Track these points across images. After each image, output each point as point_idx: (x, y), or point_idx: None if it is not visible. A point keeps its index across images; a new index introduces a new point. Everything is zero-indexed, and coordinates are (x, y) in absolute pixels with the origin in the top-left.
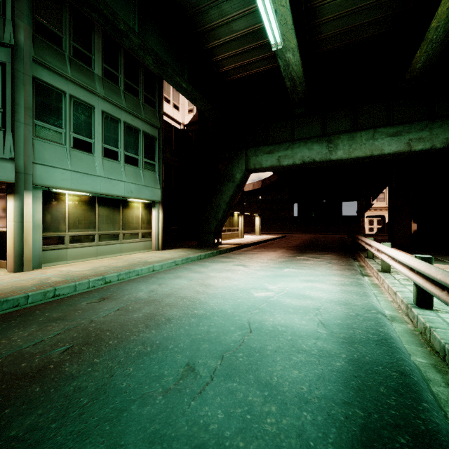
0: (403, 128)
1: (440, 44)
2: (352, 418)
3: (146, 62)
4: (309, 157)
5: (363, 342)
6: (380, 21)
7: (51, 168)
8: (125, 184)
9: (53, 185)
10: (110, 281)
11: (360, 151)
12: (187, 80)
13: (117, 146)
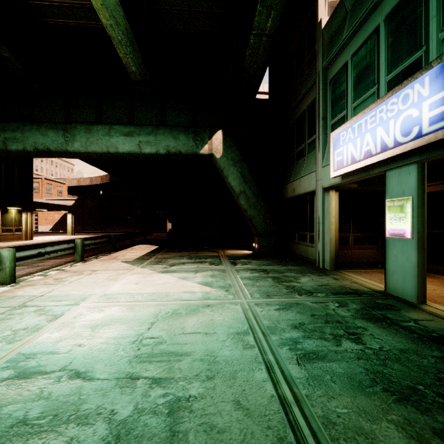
0: (135, 129)
1: (134, 50)
2: None
3: None
4: (42, 144)
5: None
6: None
7: None
8: None
9: None
10: None
11: (97, 146)
12: None
13: None
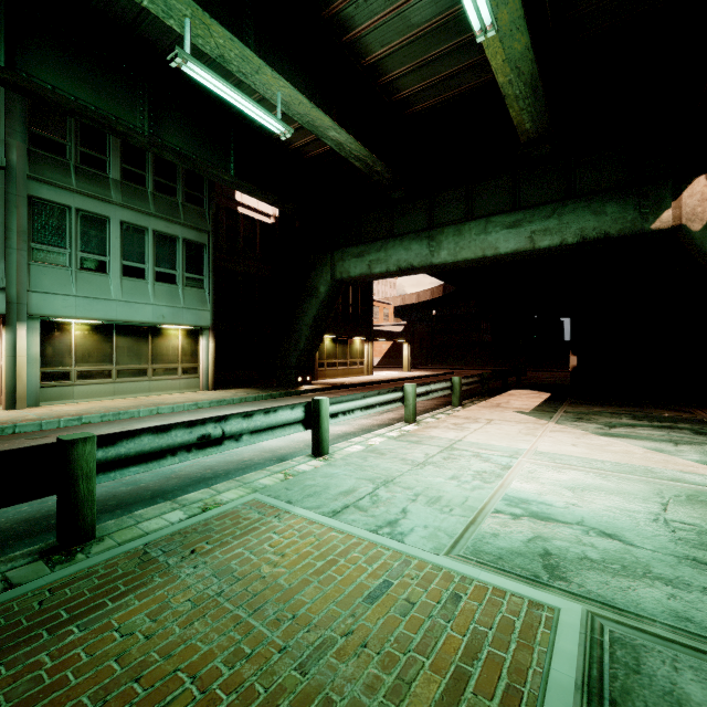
0: (524, 215)
1: (536, 99)
2: (50, 512)
3: (168, 158)
4: (405, 261)
5: (188, 478)
6: (477, 65)
7: (50, 295)
8: (153, 307)
9: (53, 314)
10: (90, 422)
11: (469, 251)
12: (235, 169)
13: (143, 262)
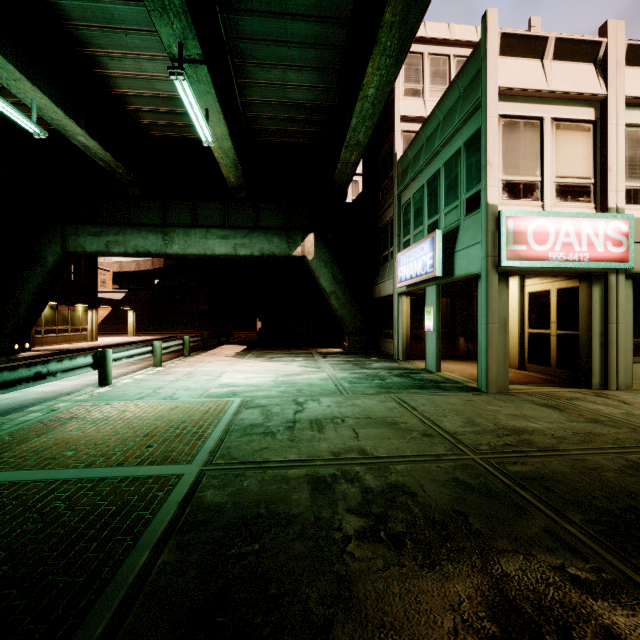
0: (231, 232)
1: (237, 169)
2: None
3: None
4: (143, 247)
5: None
6: None
7: None
8: None
9: None
10: None
11: (195, 249)
12: None
13: None
